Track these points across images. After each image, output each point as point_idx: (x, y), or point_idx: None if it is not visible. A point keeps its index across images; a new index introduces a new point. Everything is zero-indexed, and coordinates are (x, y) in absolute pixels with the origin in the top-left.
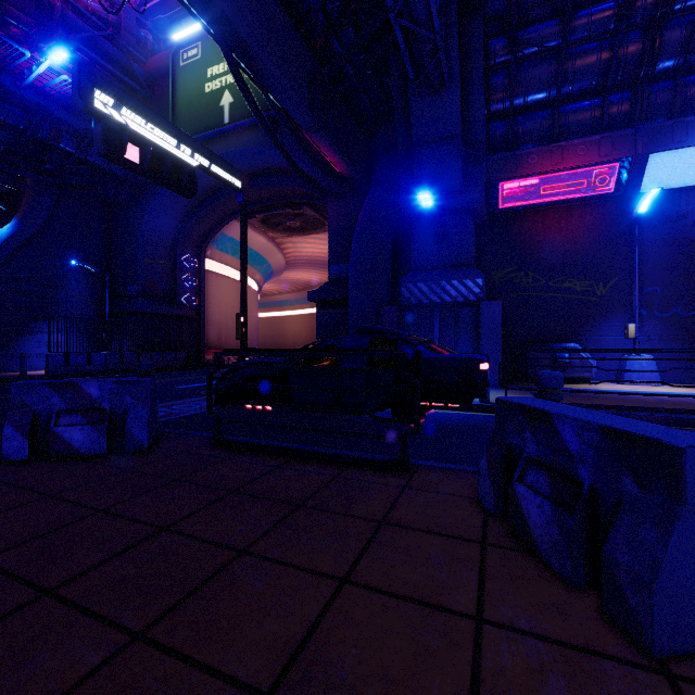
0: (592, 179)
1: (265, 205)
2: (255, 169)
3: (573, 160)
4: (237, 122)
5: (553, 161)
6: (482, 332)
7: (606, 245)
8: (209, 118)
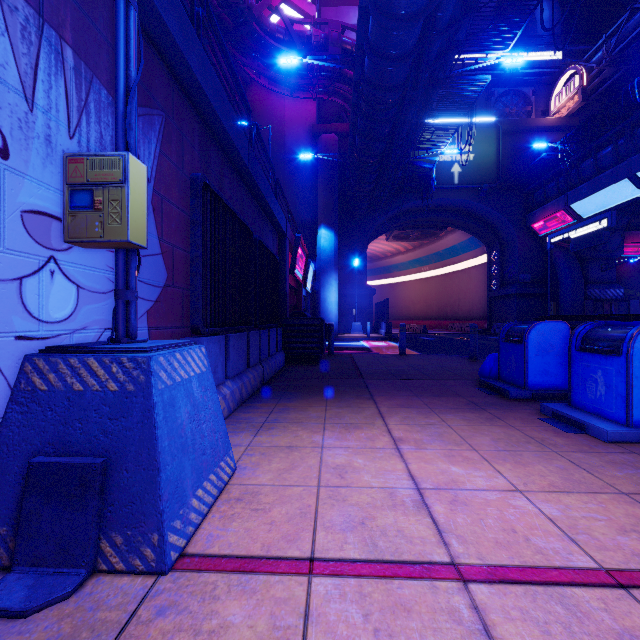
0: (639, 248)
1: (418, 225)
2: (442, 207)
3: (637, 240)
4: (466, 185)
5: (629, 239)
6: (631, 312)
7: (639, 276)
8: (442, 177)
